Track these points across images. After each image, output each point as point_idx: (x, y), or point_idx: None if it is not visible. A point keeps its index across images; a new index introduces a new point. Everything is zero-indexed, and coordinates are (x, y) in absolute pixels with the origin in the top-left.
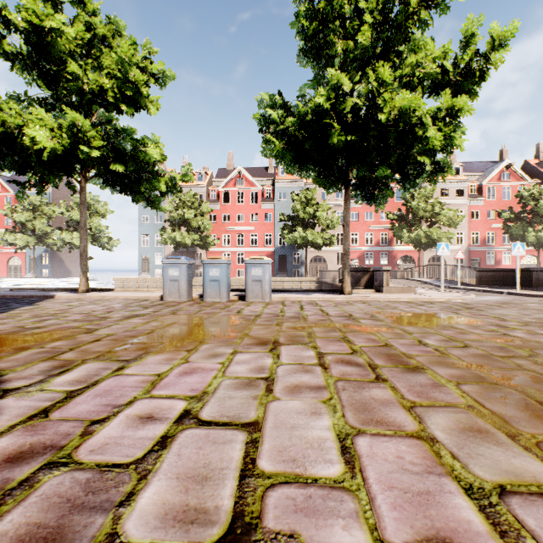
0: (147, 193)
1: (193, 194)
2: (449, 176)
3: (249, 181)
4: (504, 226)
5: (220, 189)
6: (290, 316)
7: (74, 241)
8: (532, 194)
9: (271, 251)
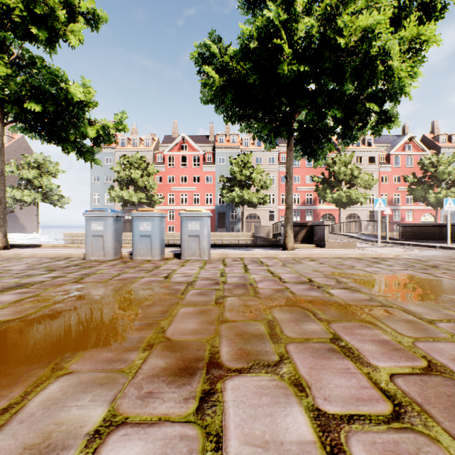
0: (78, 143)
1: (140, 157)
2: (363, 146)
3: (192, 147)
4: (409, 188)
5: (165, 153)
6: (234, 282)
7: (24, 198)
8: (431, 162)
9: (212, 209)
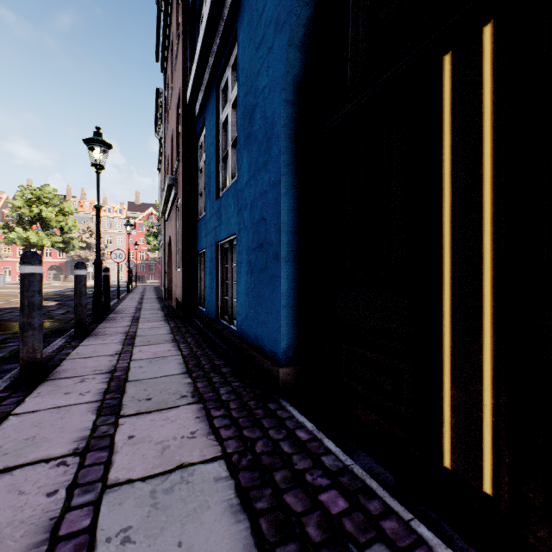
0: None
1: None
2: None
3: None
4: None
5: None
6: None
7: None
8: None
9: (65, 262)
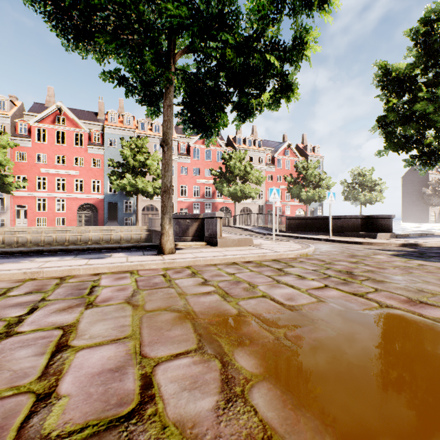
0: None
1: None
2: (254, 147)
3: (73, 122)
4: (288, 187)
5: (32, 124)
6: None
7: None
8: (303, 166)
9: (100, 198)
